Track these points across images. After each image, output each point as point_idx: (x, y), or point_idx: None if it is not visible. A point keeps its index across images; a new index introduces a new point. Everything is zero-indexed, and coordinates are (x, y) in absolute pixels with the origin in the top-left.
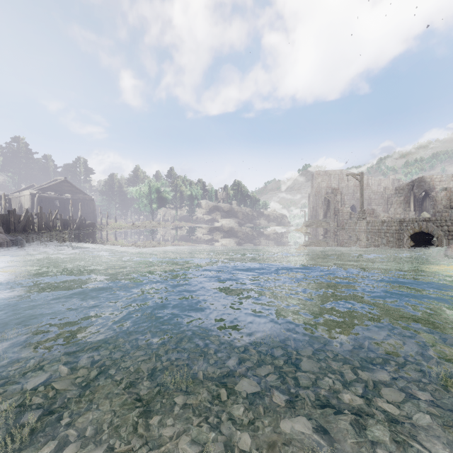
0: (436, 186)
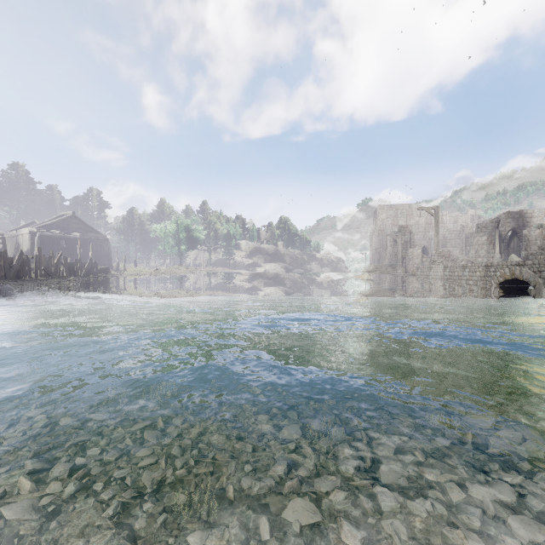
0: (526, 223)
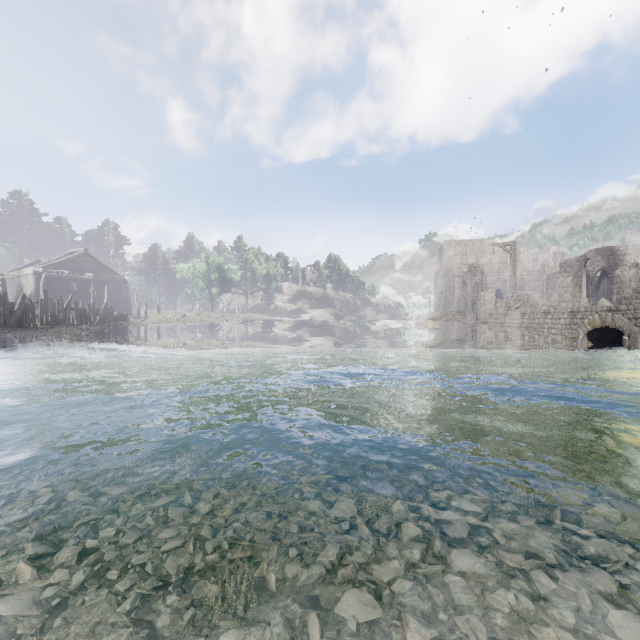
0: (618, 262)
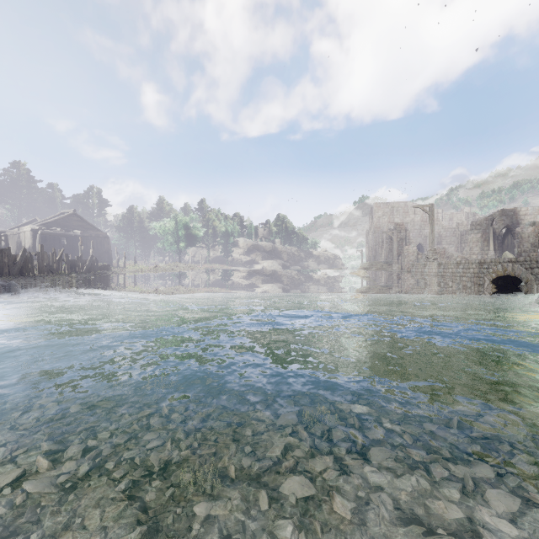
0: (520, 221)
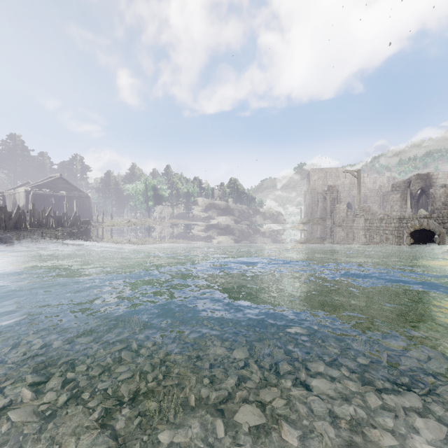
0: (432, 183)
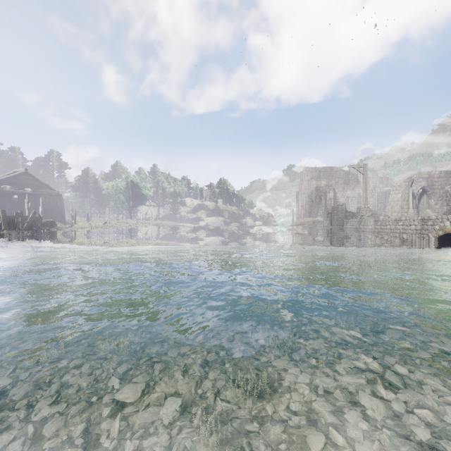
0: (434, 183)
